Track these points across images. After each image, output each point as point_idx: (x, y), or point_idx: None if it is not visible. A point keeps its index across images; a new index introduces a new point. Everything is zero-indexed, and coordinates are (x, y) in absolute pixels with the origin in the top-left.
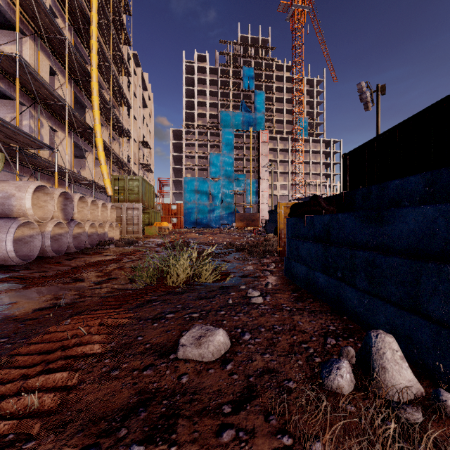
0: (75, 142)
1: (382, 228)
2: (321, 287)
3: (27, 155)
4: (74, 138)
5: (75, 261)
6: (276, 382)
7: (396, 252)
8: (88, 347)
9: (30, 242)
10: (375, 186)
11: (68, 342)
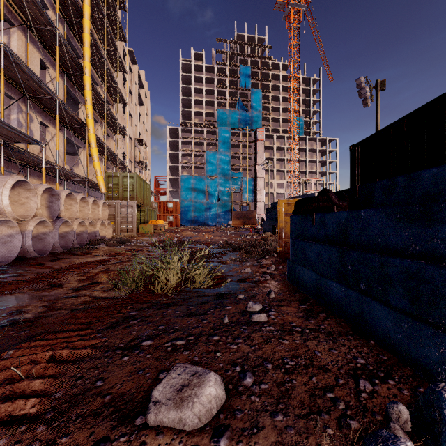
0: (68, 138)
1: (432, 229)
2: (336, 299)
3: (13, 149)
4: (66, 134)
5: (59, 262)
6: None
7: None
8: (17, 405)
9: (9, 242)
10: (402, 177)
11: None
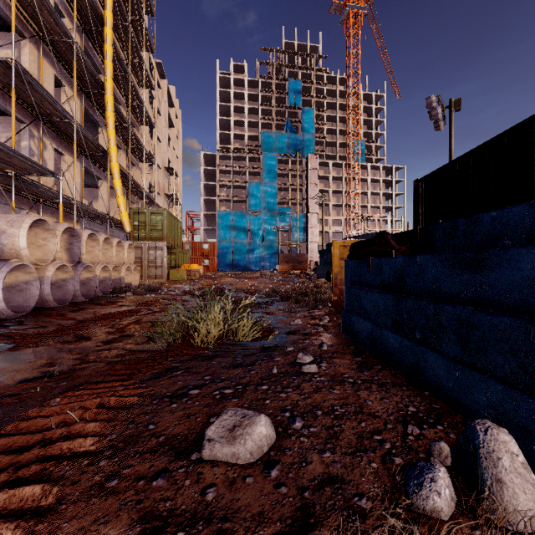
0: (86, 168)
1: (481, 275)
2: (392, 350)
3: (25, 182)
4: (84, 162)
5: (82, 313)
6: (343, 500)
7: (502, 309)
8: (77, 442)
9: (26, 289)
10: (463, 220)
11: (51, 434)
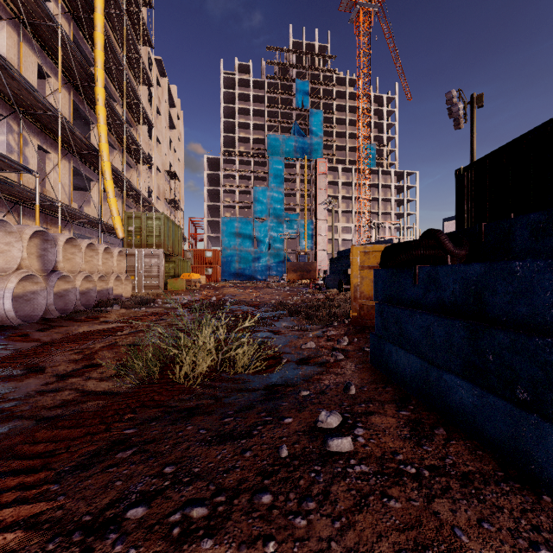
0: (76, 168)
1: None
2: (462, 405)
3: None
4: (73, 162)
5: (51, 332)
6: None
7: None
8: None
9: None
10: None
11: None
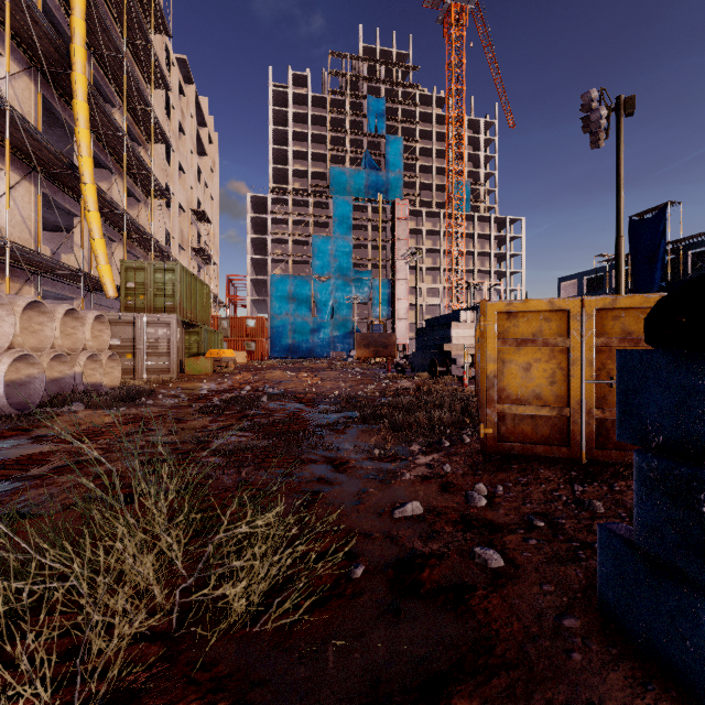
0: (47, 195)
1: None
2: None
3: None
4: (43, 186)
5: None
6: None
7: None
8: None
9: None
10: None
11: None
